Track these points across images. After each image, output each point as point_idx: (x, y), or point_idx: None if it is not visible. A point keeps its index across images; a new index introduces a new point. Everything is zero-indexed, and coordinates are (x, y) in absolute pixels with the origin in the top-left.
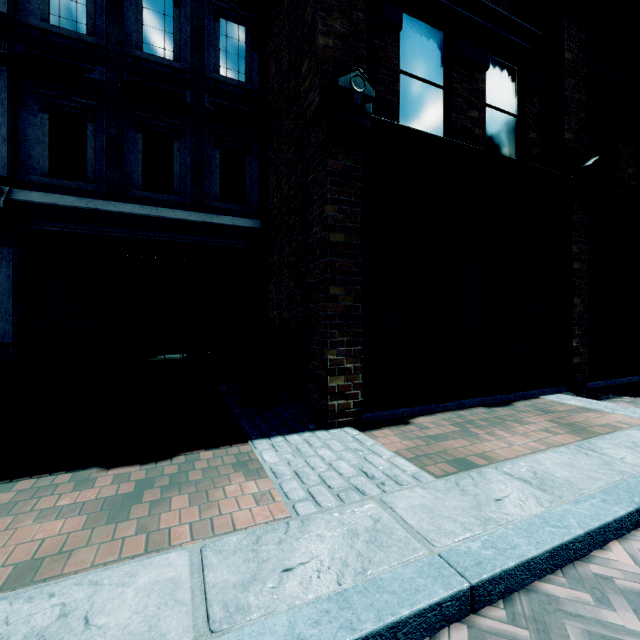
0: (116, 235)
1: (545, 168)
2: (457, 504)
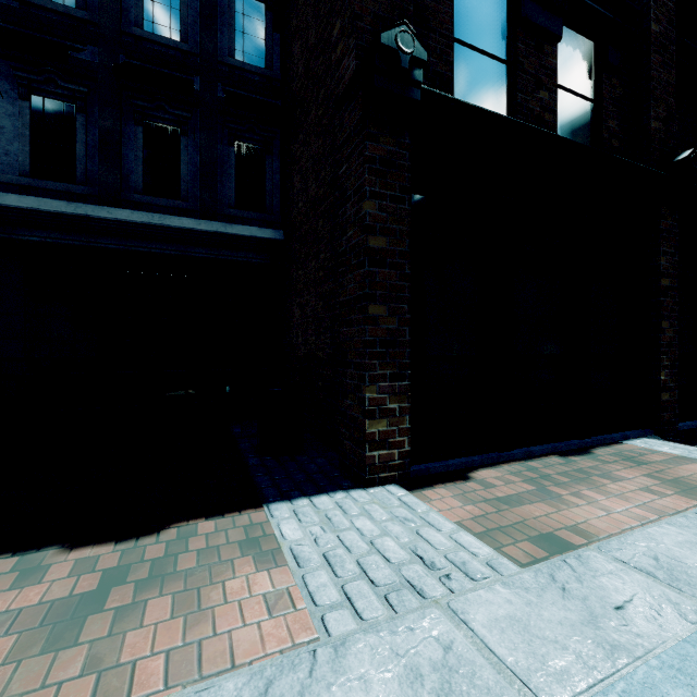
0: (111, 247)
1: (631, 161)
2: (561, 616)
